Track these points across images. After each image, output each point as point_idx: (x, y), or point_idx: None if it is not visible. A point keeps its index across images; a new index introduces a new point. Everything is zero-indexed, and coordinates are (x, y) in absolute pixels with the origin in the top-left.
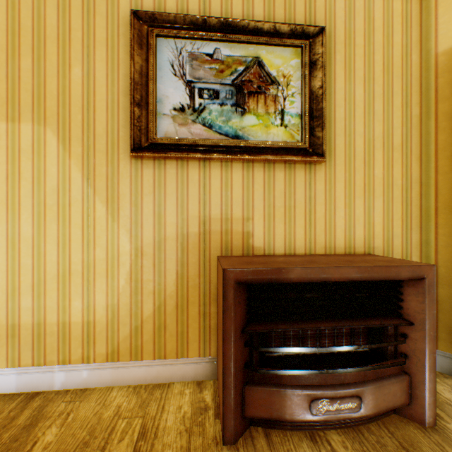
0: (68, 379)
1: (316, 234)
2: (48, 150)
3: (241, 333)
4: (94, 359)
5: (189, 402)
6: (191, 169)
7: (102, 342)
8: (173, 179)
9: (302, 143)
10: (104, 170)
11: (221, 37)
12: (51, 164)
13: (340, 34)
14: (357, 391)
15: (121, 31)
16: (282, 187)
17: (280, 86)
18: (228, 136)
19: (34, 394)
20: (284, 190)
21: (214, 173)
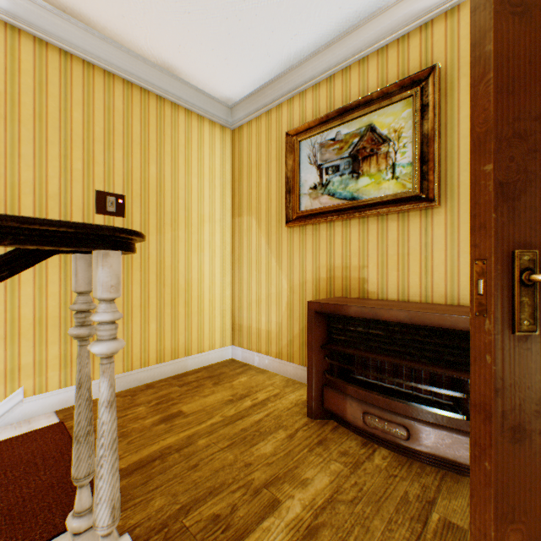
0: (260, 362)
1: (433, 281)
2: (252, 229)
3: (321, 348)
4: (271, 354)
5: None
6: (321, 230)
7: (274, 344)
8: (310, 238)
9: (412, 190)
10: (275, 237)
11: (339, 122)
12: (254, 237)
13: (466, 54)
14: (404, 422)
15: (282, 146)
16: (395, 236)
17: (390, 142)
18: (346, 199)
19: (246, 364)
20: (396, 239)
21: (337, 231)
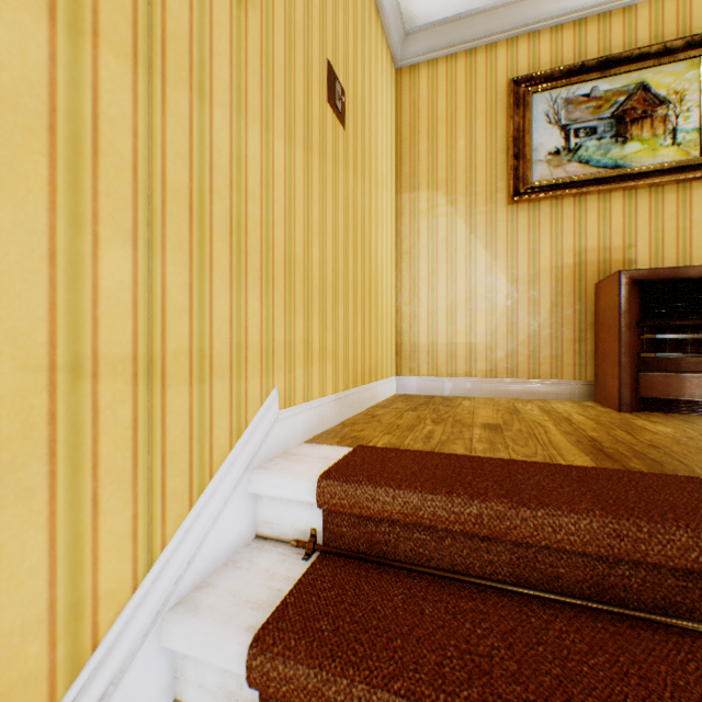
0: (455, 388)
1: None
2: (438, 210)
3: (635, 327)
4: (475, 375)
5: (571, 404)
6: (564, 207)
7: (481, 361)
8: (546, 217)
9: (701, 158)
10: (483, 219)
11: (598, 75)
12: (441, 220)
13: None
14: None
15: (497, 99)
16: (673, 210)
17: (669, 105)
18: (606, 168)
19: (431, 395)
20: (675, 212)
21: (589, 206)
